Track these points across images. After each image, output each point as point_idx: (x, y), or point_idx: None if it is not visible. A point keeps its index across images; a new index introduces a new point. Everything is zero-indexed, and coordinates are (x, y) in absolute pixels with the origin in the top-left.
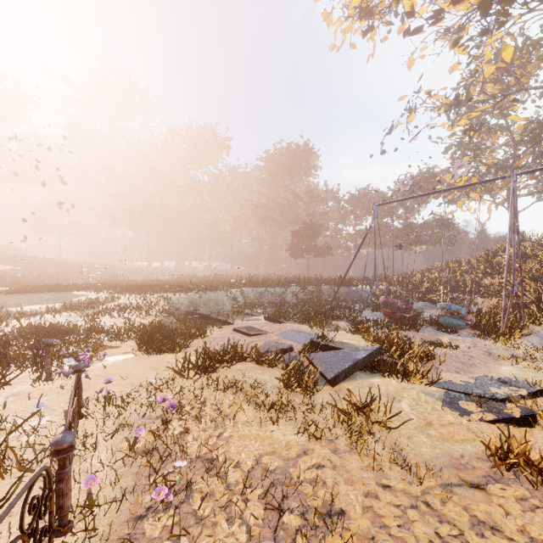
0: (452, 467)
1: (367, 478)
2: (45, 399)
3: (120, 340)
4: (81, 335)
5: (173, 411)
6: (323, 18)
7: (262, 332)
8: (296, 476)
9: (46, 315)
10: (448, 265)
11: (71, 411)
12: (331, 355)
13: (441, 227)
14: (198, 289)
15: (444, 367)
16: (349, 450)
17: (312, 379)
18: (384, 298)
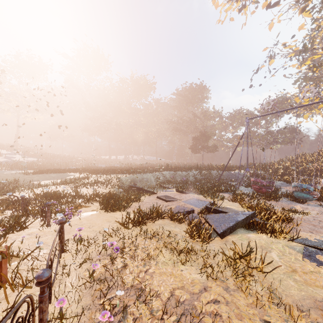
0: (317, 308)
1: (253, 314)
2: (45, 238)
3: (90, 202)
4: (69, 198)
5: (117, 252)
6: (212, 3)
7: (174, 199)
8: (199, 308)
9: (52, 186)
10: (297, 157)
11: (54, 250)
12: (220, 217)
13: (291, 133)
14: (136, 172)
15: (300, 228)
16: (236, 289)
17: (208, 233)
18: (254, 179)
